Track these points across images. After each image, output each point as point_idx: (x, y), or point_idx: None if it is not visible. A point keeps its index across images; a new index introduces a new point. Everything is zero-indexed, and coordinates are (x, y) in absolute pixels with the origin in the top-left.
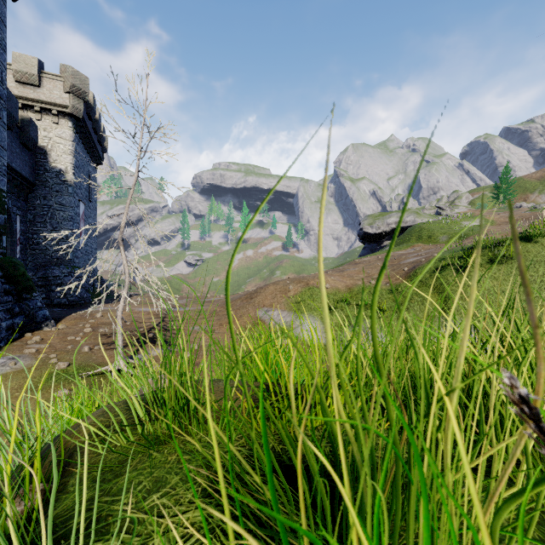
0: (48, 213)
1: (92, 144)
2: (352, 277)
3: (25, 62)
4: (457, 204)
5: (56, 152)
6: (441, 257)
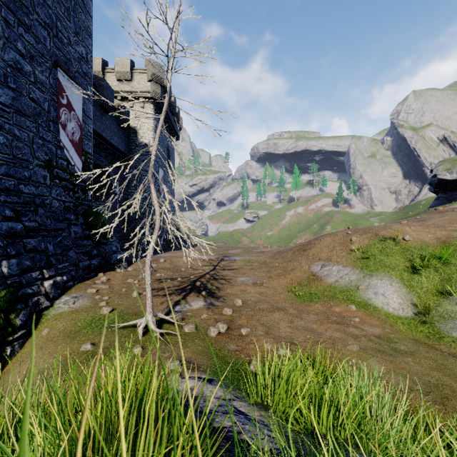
0: (137, 178)
1: (169, 123)
2: (442, 227)
3: (122, 64)
4: None
5: (143, 130)
6: None
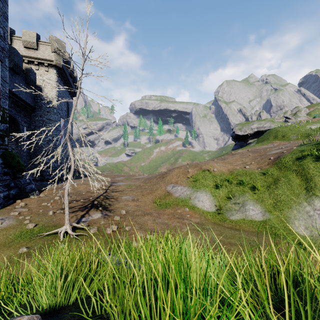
0: (42, 125)
1: (69, 84)
2: (231, 163)
3: (29, 35)
4: (299, 115)
5: (47, 88)
6: (300, 149)
